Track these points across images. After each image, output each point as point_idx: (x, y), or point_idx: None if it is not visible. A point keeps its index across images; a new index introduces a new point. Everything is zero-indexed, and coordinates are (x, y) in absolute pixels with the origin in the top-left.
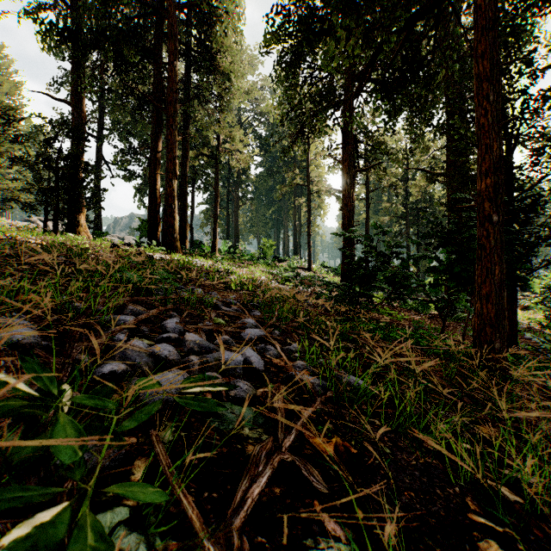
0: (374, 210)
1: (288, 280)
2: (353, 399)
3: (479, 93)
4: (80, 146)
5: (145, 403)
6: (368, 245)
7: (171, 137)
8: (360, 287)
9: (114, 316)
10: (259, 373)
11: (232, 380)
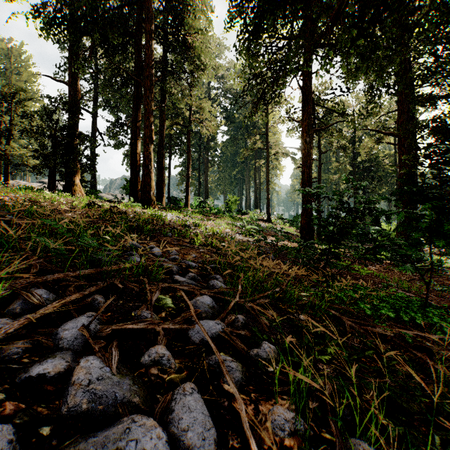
0: (324, 169)
1: (251, 234)
2: None
3: None
4: (75, 119)
5: None
6: (339, 201)
7: (148, 107)
8: (329, 245)
9: None
10: None
11: None
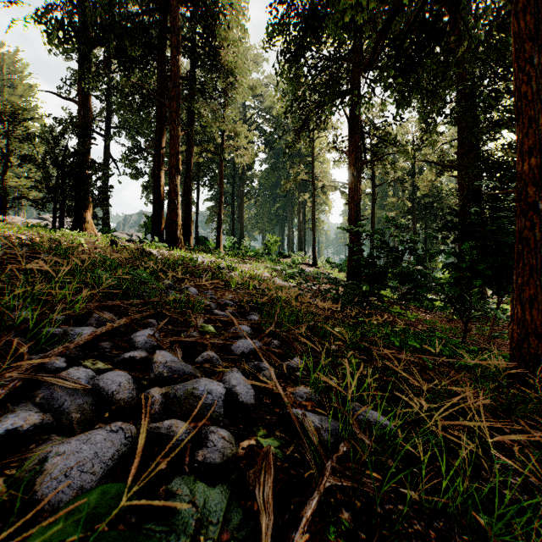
0: (380, 205)
1: (292, 277)
2: (374, 449)
3: (518, 56)
4: (86, 144)
5: (41, 498)
6: (379, 240)
7: (174, 132)
8: (370, 285)
9: (69, 328)
10: (247, 408)
11: (204, 428)
